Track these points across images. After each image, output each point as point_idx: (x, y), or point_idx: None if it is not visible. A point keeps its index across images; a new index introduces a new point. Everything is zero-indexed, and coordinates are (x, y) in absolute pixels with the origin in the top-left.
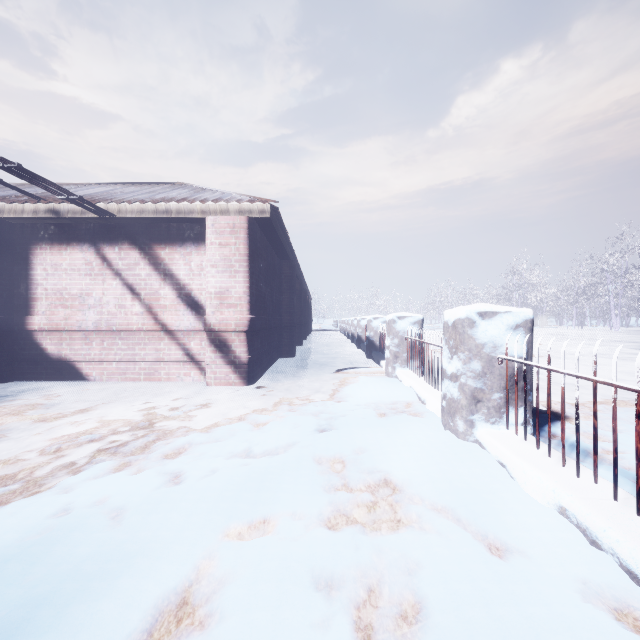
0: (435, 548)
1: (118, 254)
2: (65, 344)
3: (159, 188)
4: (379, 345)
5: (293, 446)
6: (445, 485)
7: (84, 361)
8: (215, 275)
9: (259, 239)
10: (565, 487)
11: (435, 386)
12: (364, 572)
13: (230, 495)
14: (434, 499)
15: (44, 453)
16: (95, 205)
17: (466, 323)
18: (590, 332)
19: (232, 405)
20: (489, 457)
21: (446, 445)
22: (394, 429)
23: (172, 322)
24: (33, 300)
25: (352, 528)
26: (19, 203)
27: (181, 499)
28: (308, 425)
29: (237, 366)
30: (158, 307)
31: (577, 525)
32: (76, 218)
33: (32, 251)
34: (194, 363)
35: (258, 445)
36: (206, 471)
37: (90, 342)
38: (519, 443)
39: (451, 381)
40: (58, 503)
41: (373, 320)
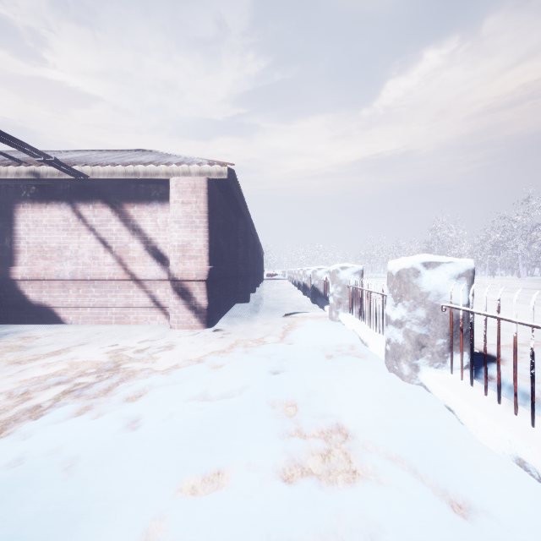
0: (396, 508)
1: (92, 211)
2: (45, 291)
3: (130, 154)
4: (323, 292)
5: (248, 389)
6: (397, 432)
7: (62, 307)
8: (178, 230)
9: (217, 198)
10: (521, 437)
11: (376, 330)
12: (323, 538)
13: (185, 444)
14: (388, 447)
15: (12, 396)
16: (70, 167)
17: (411, 273)
18: (501, 281)
19: (192, 347)
20: (436, 401)
21: (393, 388)
22: (342, 372)
23: (140, 272)
24: (16, 252)
25: (308, 482)
26: (3, 166)
27: (136, 448)
28: (261, 367)
29: (198, 311)
30: (128, 259)
31: (539, 480)
32: (54, 179)
33: (15, 209)
34: (160, 308)
35: (215, 388)
36: (163, 416)
37: (67, 290)
38: (464, 388)
39: (395, 327)
40: (13, 452)
41: (317, 270)
